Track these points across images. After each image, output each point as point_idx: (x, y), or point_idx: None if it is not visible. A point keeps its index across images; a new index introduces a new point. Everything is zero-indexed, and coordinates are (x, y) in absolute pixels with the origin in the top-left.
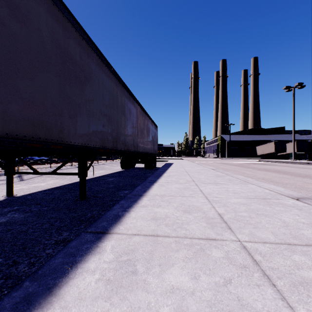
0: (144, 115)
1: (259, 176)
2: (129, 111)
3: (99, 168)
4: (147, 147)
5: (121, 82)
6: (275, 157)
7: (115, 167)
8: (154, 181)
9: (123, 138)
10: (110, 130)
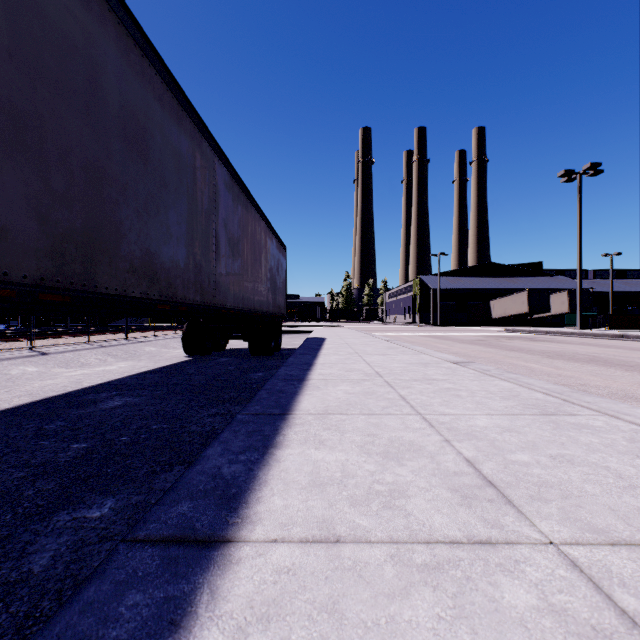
0: (243, 200)
1: (600, 385)
2: (178, 160)
3: (121, 356)
4: (255, 296)
5: (122, 13)
6: (525, 322)
7: (172, 351)
8: (230, 502)
9: (140, 251)
10: (32, 191)
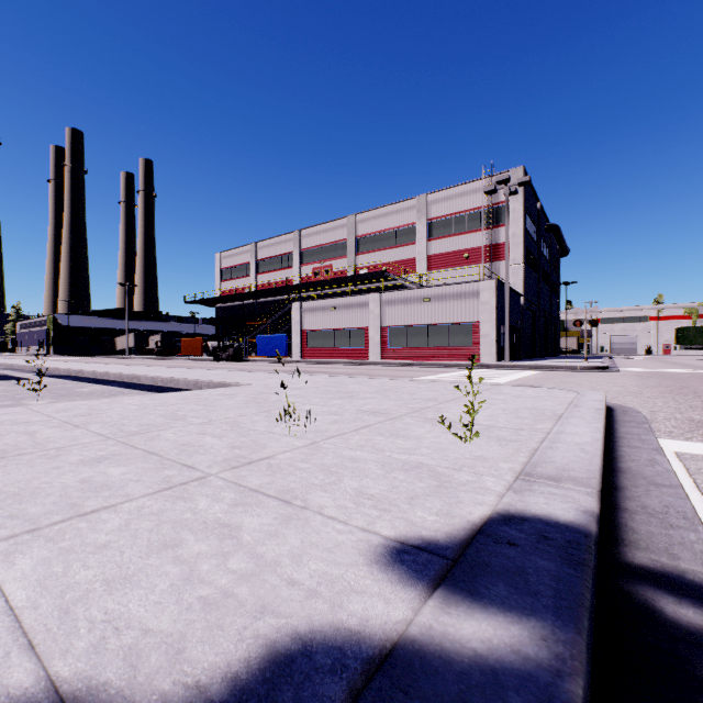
0: None
1: None
2: None
3: None
4: None
5: None
6: None
7: None
8: None
9: None
10: None
